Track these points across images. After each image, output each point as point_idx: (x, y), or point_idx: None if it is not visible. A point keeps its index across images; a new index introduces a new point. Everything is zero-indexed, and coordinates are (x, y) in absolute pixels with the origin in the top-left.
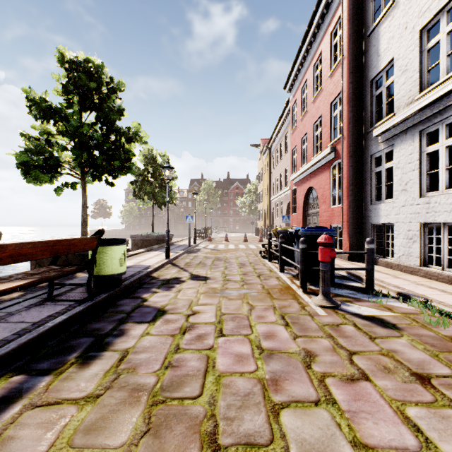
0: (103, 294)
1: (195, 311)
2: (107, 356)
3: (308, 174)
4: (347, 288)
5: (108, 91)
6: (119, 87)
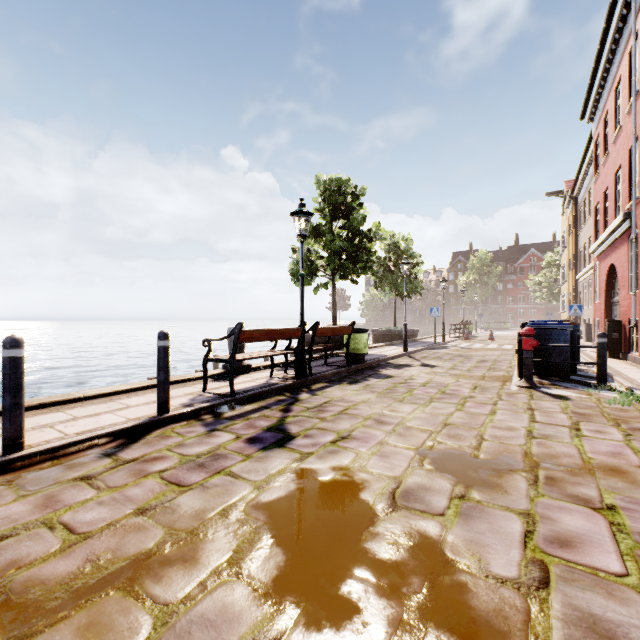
0: (354, 365)
1: (413, 378)
2: (360, 384)
3: (608, 245)
4: (577, 383)
5: (352, 199)
6: (362, 193)
